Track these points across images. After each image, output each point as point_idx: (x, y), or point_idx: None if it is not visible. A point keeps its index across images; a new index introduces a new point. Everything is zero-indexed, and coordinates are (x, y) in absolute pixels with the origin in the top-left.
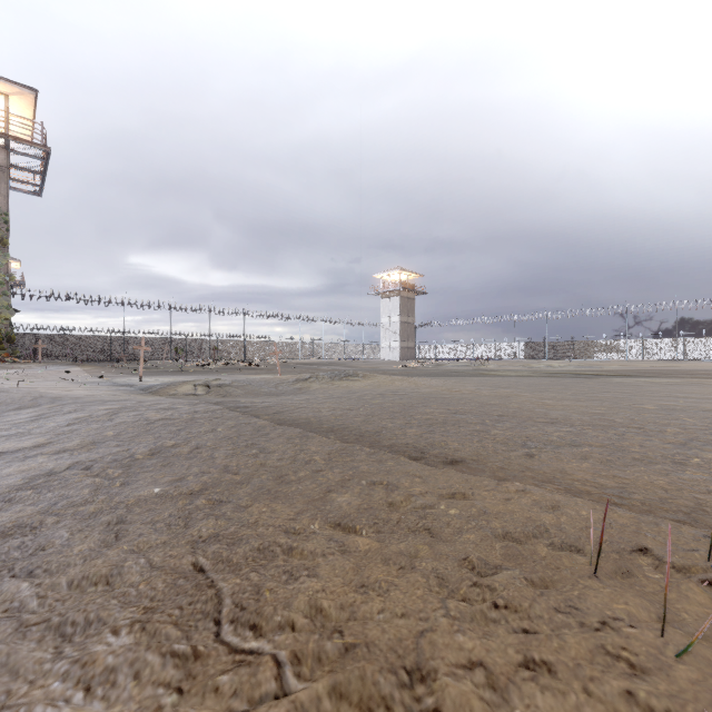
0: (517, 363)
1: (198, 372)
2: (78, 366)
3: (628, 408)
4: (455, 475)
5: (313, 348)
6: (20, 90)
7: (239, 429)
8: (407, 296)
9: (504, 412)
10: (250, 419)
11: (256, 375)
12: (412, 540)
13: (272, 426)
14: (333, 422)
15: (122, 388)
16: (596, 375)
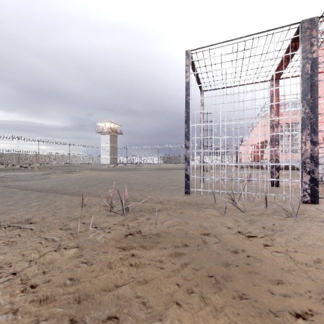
0: (156, 165)
1: None
2: None
3: (158, 179)
4: (76, 197)
5: (63, 158)
6: None
7: (3, 192)
8: (114, 134)
9: (118, 182)
10: (10, 189)
11: (22, 172)
12: (48, 207)
13: (20, 190)
14: (48, 188)
15: None
16: (174, 169)
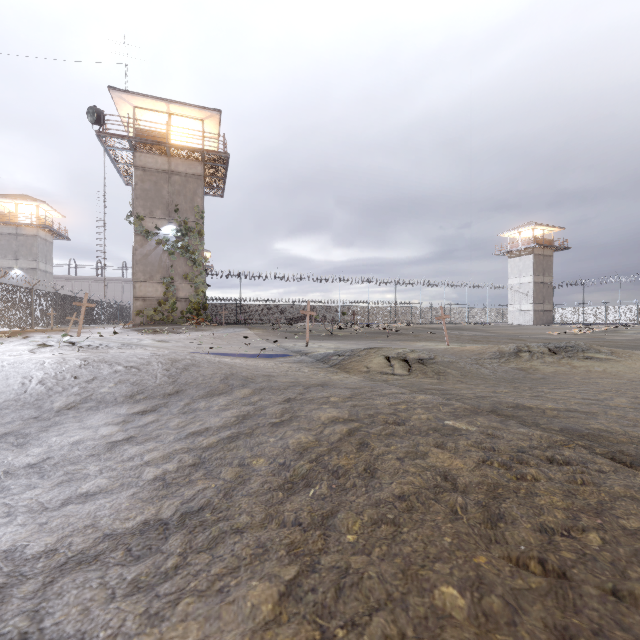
0: None
1: (347, 336)
2: (249, 329)
3: None
4: None
5: (431, 313)
6: (210, 114)
7: None
8: (542, 253)
9: None
10: None
11: (413, 342)
12: None
13: None
14: None
15: (299, 358)
16: None
